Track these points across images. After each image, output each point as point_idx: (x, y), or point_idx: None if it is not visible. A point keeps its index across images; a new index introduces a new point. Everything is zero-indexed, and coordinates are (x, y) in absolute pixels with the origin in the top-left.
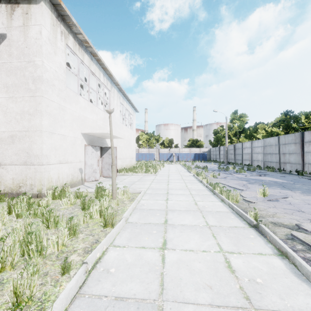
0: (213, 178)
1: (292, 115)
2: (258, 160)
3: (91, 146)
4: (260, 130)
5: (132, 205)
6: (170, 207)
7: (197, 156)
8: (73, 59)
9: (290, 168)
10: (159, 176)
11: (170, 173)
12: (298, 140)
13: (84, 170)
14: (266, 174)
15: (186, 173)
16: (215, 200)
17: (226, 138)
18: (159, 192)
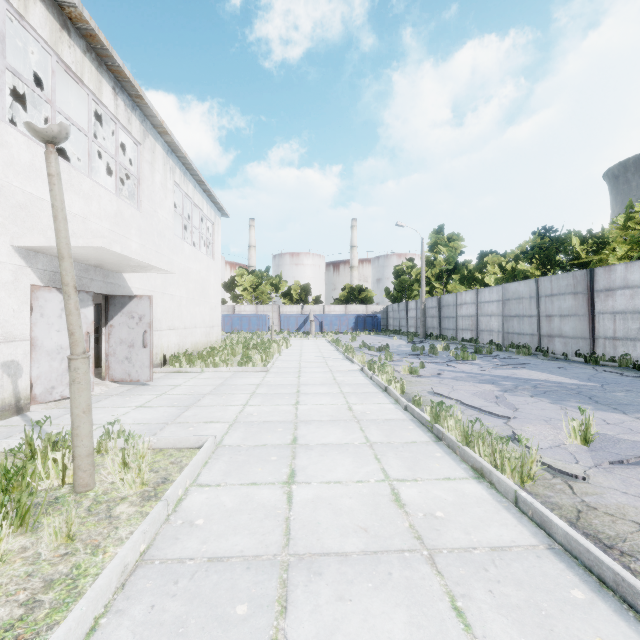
0: (410, 376)
1: (553, 237)
2: (491, 329)
3: (57, 289)
4: (491, 267)
5: (120, 557)
6: (301, 531)
7: (360, 321)
8: (9, 26)
9: (563, 348)
10: (274, 373)
11: (303, 363)
12: (581, 286)
13: (30, 368)
14: (524, 363)
15: (342, 364)
16: (456, 471)
17: (422, 284)
18: (267, 440)
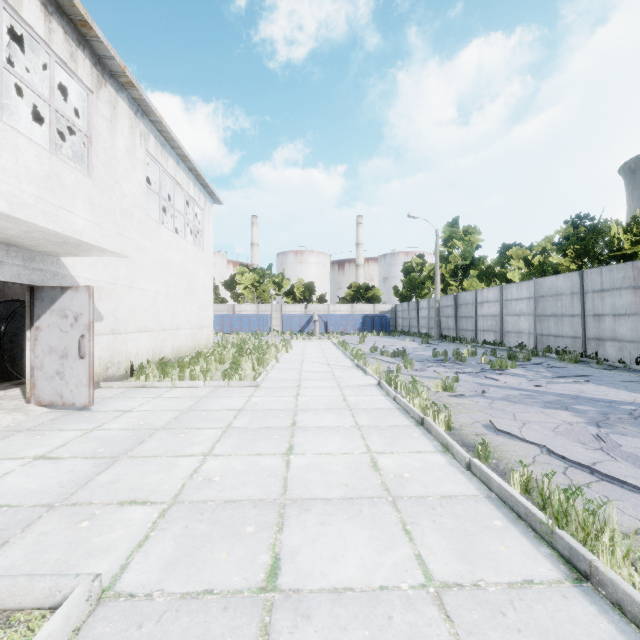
0: (444, 394)
1: (589, 226)
2: (519, 331)
3: None
4: (516, 261)
5: None
6: None
7: (368, 321)
8: None
9: (617, 354)
10: (265, 389)
11: (304, 373)
12: None
13: None
14: (584, 375)
15: (353, 374)
16: None
17: (436, 280)
18: (216, 572)
